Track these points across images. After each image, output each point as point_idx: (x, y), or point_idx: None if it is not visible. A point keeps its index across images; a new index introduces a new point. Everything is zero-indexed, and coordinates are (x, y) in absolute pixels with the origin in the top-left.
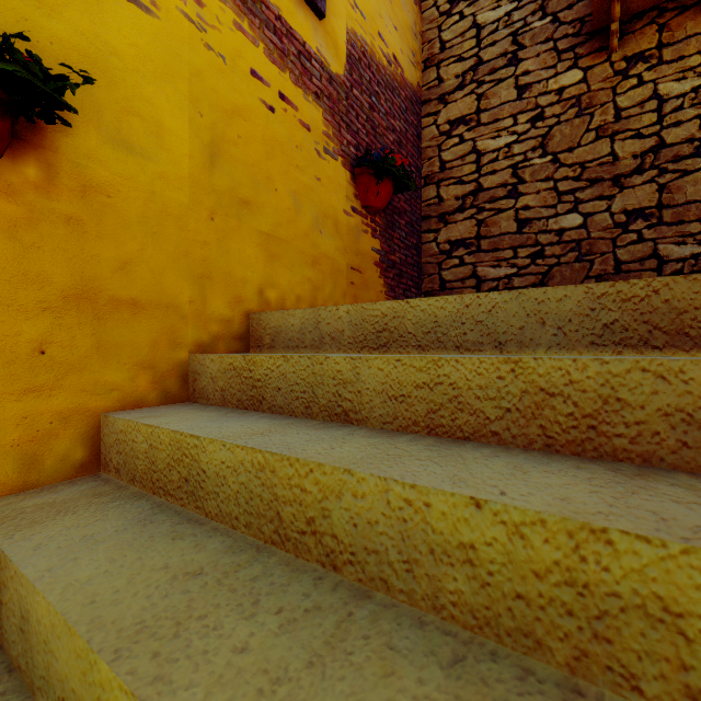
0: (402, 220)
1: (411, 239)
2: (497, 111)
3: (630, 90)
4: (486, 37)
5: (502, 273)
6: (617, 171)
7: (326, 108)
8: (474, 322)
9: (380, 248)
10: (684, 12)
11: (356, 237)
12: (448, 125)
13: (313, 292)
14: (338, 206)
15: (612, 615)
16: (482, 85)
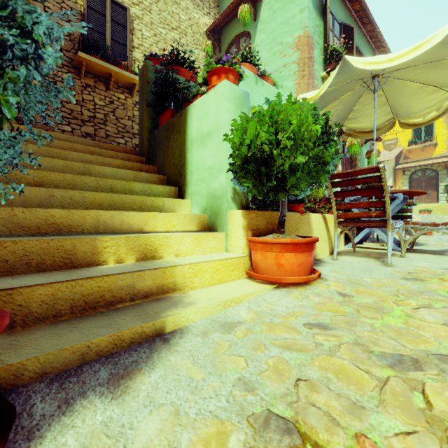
0: None
1: None
2: None
3: (87, 94)
4: None
5: None
6: (83, 118)
7: None
8: (70, 142)
9: None
10: (101, 82)
11: None
12: None
13: None
14: None
15: (106, 165)
16: None
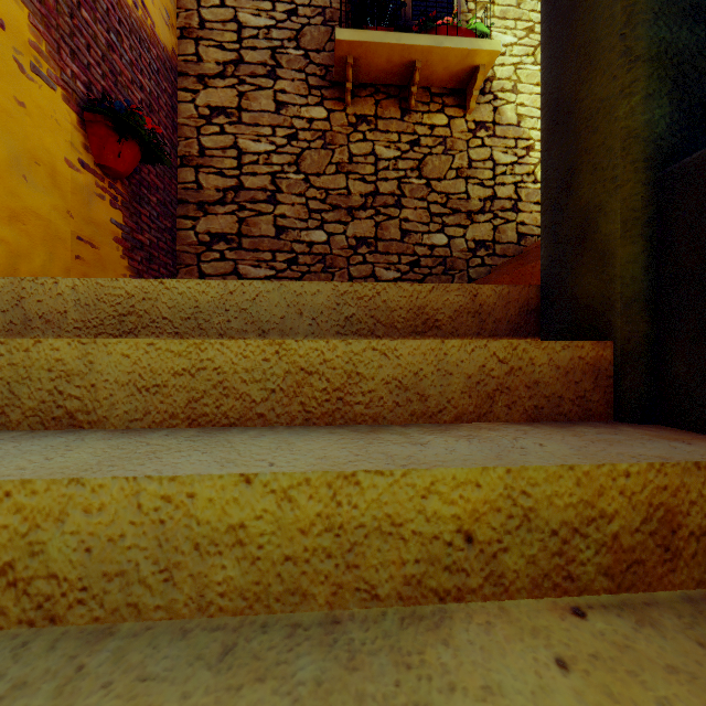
0: (153, 197)
1: (164, 221)
2: (258, 116)
3: (359, 142)
4: (248, 39)
5: (262, 273)
6: (350, 203)
7: (36, 12)
8: (239, 310)
9: (123, 222)
10: (389, 99)
11: (87, 200)
12: (208, 110)
13: (11, 260)
14: (58, 152)
15: (360, 543)
16: (244, 84)
